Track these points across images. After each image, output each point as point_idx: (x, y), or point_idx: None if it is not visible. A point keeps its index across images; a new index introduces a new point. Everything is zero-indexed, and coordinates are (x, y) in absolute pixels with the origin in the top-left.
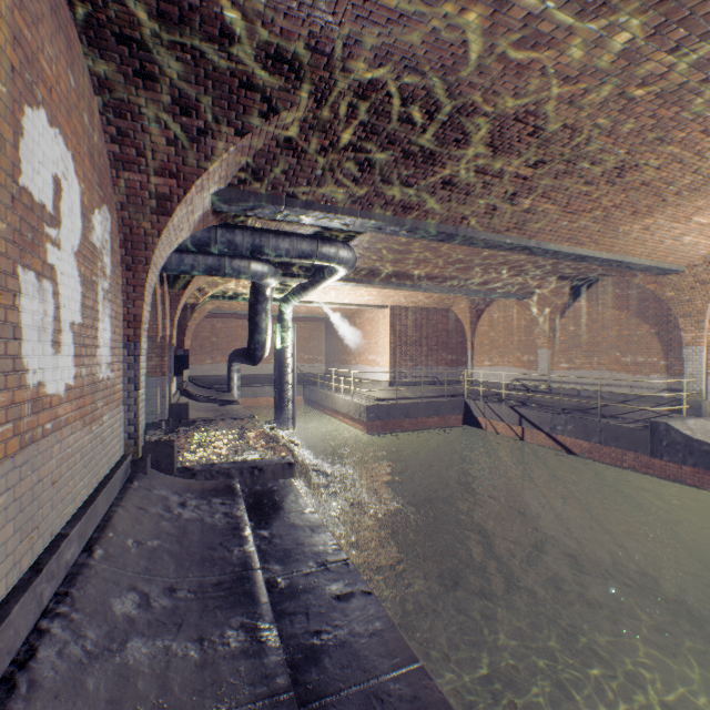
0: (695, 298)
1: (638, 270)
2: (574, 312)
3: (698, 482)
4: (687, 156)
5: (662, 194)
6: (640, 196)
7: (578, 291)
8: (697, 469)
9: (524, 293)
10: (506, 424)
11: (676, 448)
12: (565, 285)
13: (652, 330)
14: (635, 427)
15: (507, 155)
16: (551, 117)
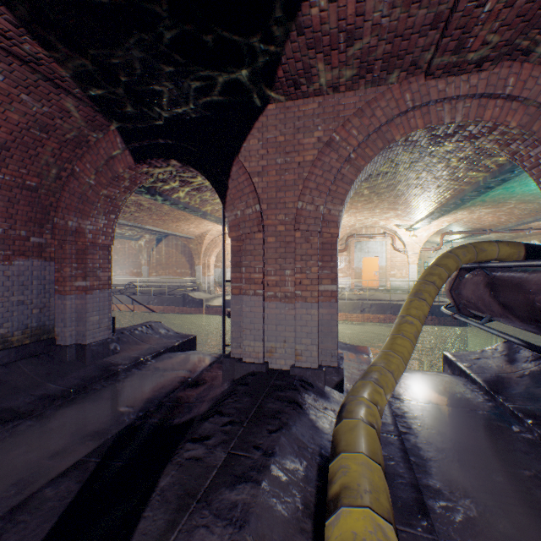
0: (199, 248)
1: (180, 236)
2: (159, 249)
3: (196, 312)
4: (181, 215)
5: (179, 219)
6: (173, 219)
7: (161, 239)
8: (196, 308)
9: (135, 238)
10: (126, 305)
11: (191, 302)
12: (155, 236)
13: (187, 259)
14: (179, 297)
15: (132, 205)
16: (145, 203)
